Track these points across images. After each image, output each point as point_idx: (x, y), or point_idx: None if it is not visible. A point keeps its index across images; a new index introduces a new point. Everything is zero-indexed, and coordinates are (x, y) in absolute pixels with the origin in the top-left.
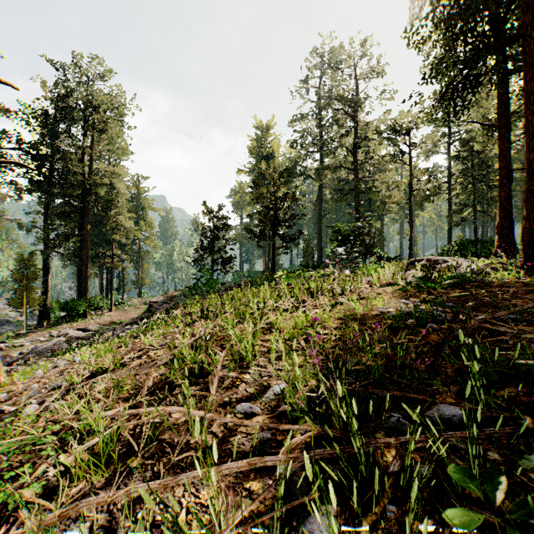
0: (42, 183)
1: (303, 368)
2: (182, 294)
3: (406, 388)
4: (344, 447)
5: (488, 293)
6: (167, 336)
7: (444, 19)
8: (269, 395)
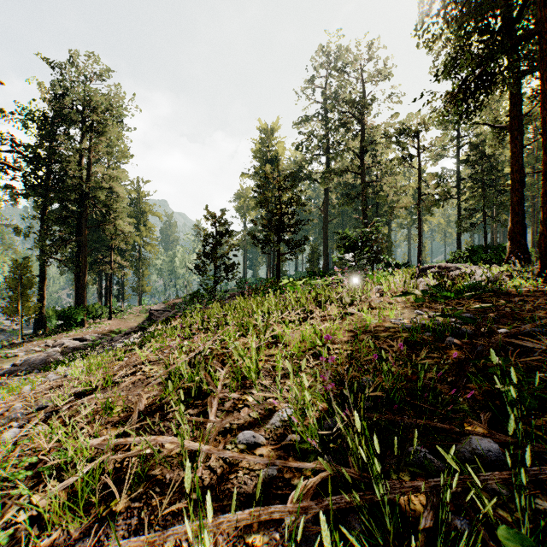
0: (38, 187)
1: (312, 389)
2: (183, 301)
3: (429, 414)
4: (364, 493)
5: (508, 303)
6: (164, 349)
7: (456, 16)
8: (275, 422)
